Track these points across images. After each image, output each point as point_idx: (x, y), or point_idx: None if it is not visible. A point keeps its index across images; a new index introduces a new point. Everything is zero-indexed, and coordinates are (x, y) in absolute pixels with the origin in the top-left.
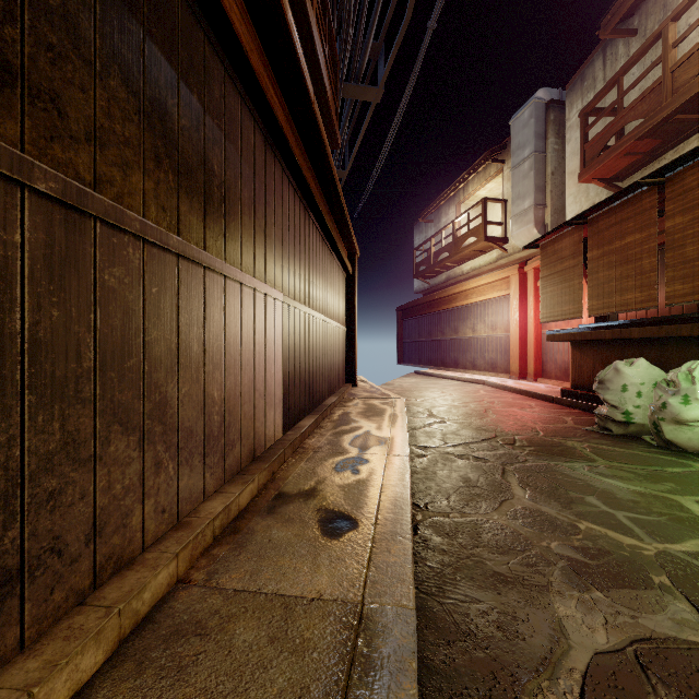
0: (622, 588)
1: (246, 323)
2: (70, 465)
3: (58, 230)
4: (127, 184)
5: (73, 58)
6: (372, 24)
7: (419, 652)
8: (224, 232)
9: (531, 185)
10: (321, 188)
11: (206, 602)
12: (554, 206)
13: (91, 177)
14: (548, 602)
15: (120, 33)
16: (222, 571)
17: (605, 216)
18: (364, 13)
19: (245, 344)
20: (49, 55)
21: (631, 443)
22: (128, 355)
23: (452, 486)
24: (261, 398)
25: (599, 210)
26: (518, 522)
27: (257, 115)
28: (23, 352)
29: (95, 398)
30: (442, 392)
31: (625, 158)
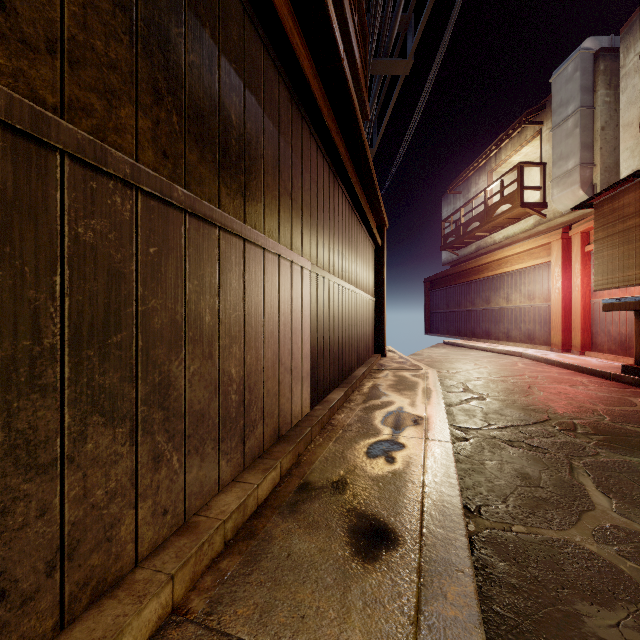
0: None
1: (269, 292)
2: (21, 475)
3: None
4: (112, 117)
5: None
6: None
7: None
8: (243, 190)
9: (576, 143)
10: (350, 157)
11: None
12: (604, 164)
13: (55, 99)
14: None
15: None
16: (227, 600)
17: None
18: None
19: (268, 315)
20: None
21: None
22: (114, 328)
23: (508, 484)
24: (287, 372)
25: None
26: (613, 550)
27: (282, 68)
28: None
29: (63, 383)
30: (476, 364)
31: None
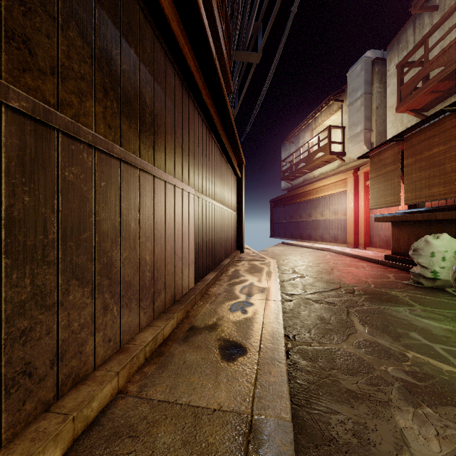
0: (446, 405)
1: (169, 209)
2: (38, 310)
3: (29, 138)
4: (82, 107)
5: (41, 13)
6: (254, 10)
7: (295, 453)
8: (153, 145)
9: (362, 116)
10: (220, 119)
11: (138, 409)
12: (378, 130)
13: (54, 100)
14: (390, 415)
15: None
16: (150, 385)
17: (417, 135)
18: (248, 3)
19: (168, 223)
20: (22, 8)
21: (438, 293)
22: (83, 230)
23: (312, 323)
24: (179, 260)
25: (412, 130)
26: (361, 351)
27: (176, 66)
28: (0, 227)
29: (58, 260)
30: (301, 256)
31: (430, 95)
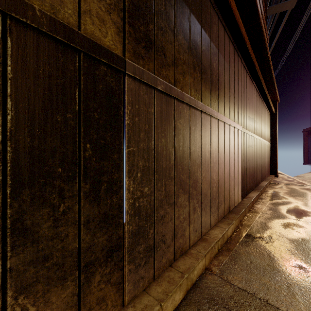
0: None
1: (226, 142)
2: (167, 205)
3: (163, 105)
4: (184, 81)
5: (168, 31)
6: None
7: None
8: (217, 97)
9: None
10: (259, 67)
11: (223, 288)
12: None
13: (173, 81)
14: None
15: (182, 14)
16: (227, 272)
17: None
18: None
19: (225, 153)
20: (161, 32)
21: None
22: (184, 158)
23: None
24: (232, 180)
25: None
26: None
27: (230, 36)
28: (154, 157)
29: (174, 177)
30: None
31: None
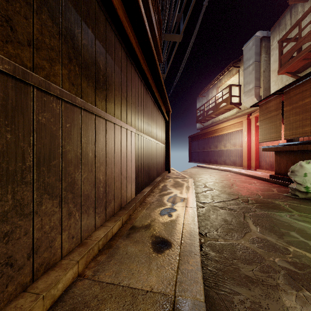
0: None
1: (117, 143)
2: (18, 217)
3: (10, 91)
4: (52, 70)
5: (20, 0)
6: (177, 5)
7: None
8: (105, 98)
9: (253, 77)
10: (153, 80)
11: (91, 289)
12: (264, 87)
13: (30, 64)
14: (279, 296)
15: None
16: (101, 270)
17: (293, 89)
18: (173, 0)
19: (116, 153)
20: None
21: (310, 203)
22: (53, 158)
23: (218, 224)
24: (124, 178)
25: (290, 86)
26: (255, 245)
27: (122, 42)
28: None
29: (33, 181)
30: (210, 175)
31: (302, 61)
